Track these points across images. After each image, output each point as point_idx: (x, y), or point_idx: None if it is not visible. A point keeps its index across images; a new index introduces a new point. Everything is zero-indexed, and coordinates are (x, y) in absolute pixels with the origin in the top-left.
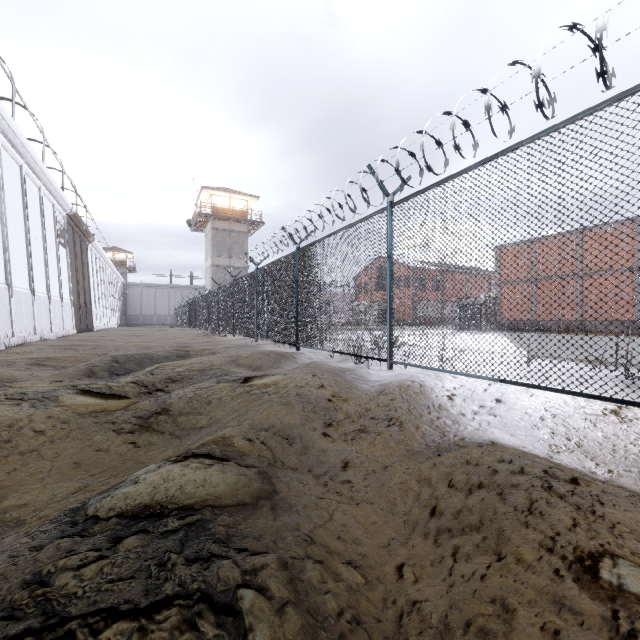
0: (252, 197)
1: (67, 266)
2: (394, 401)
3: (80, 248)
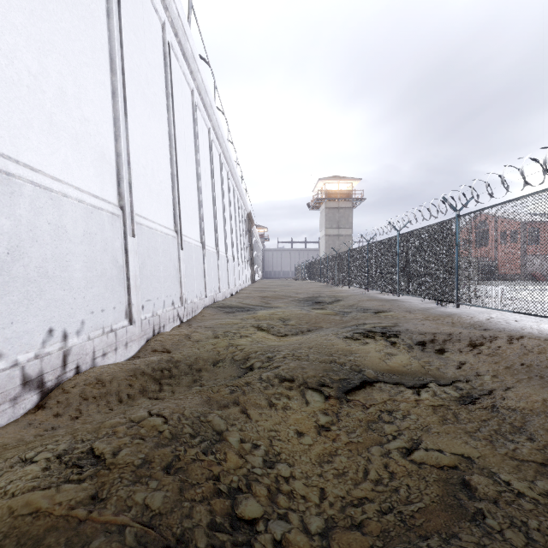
0: (355, 180)
1: (247, 244)
2: (452, 319)
3: (250, 232)
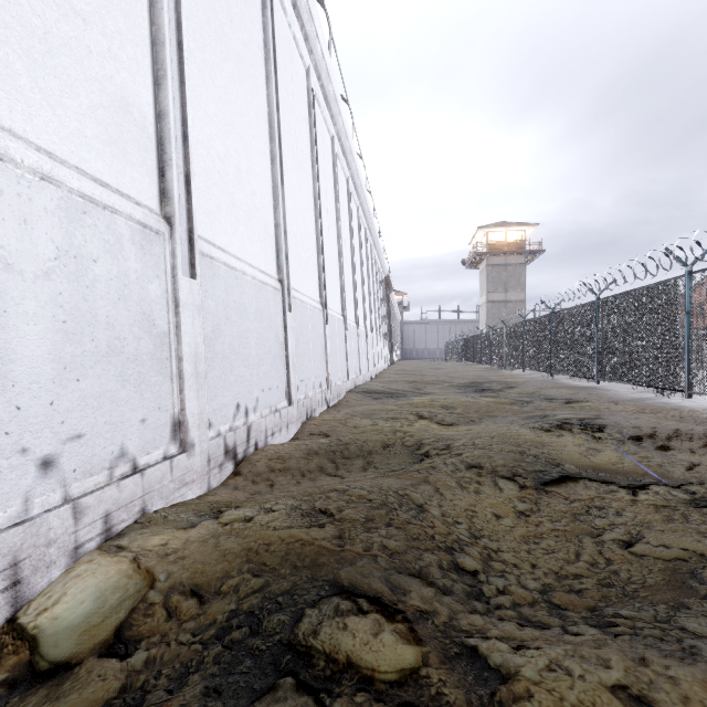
0: (530, 226)
1: (385, 315)
2: (680, 413)
3: (387, 300)
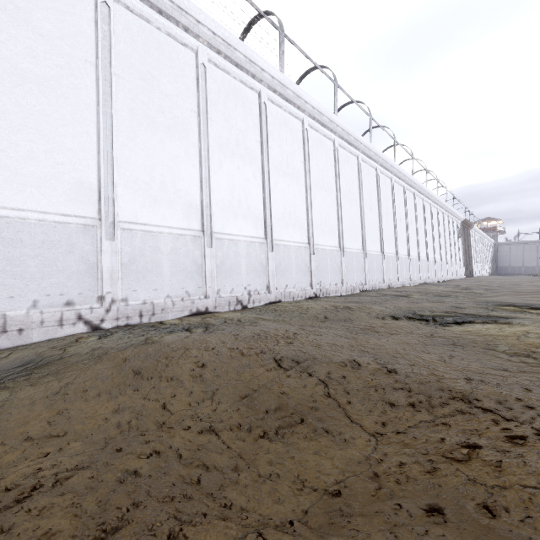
0: None
1: (461, 246)
2: None
3: (466, 234)
